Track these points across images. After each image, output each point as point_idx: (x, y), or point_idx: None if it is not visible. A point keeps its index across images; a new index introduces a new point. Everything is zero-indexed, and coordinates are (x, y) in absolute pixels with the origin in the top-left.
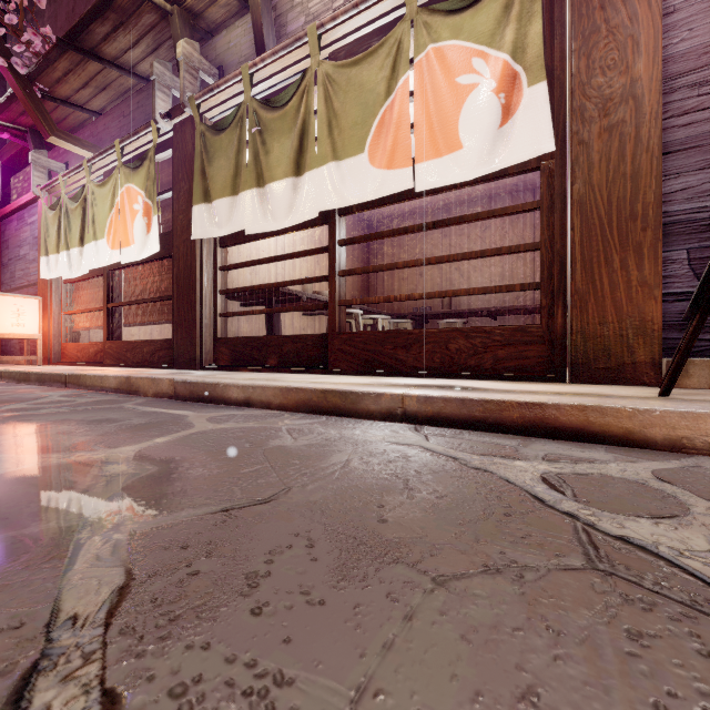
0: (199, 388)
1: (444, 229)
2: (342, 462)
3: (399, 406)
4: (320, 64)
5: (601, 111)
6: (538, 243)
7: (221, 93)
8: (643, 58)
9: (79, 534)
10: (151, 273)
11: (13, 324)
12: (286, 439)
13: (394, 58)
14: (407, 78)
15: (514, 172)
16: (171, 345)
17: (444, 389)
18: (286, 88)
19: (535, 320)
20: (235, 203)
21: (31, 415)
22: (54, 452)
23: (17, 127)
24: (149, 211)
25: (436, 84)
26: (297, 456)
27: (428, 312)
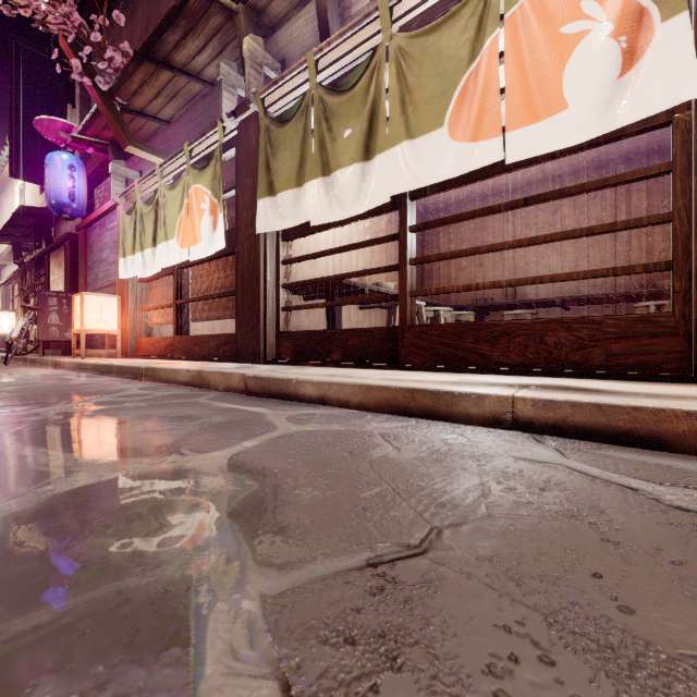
0: (270, 384)
1: (507, 214)
2: (479, 486)
3: (509, 410)
4: (391, 38)
5: None
6: (668, 214)
7: (285, 85)
8: None
9: (196, 594)
10: (216, 270)
11: (97, 321)
12: (388, 449)
13: (479, 17)
14: (496, 37)
15: (633, 131)
16: (235, 339)
17: (564, 391)
18: (351, 71)
19: (616, 309)
20: (300, 194)
21: (116, 409)
22: (144, 455)
23: (100, 141)
24: (215, 209)
25: (533, 39)
26: (416, 474)
27: (491, 303)
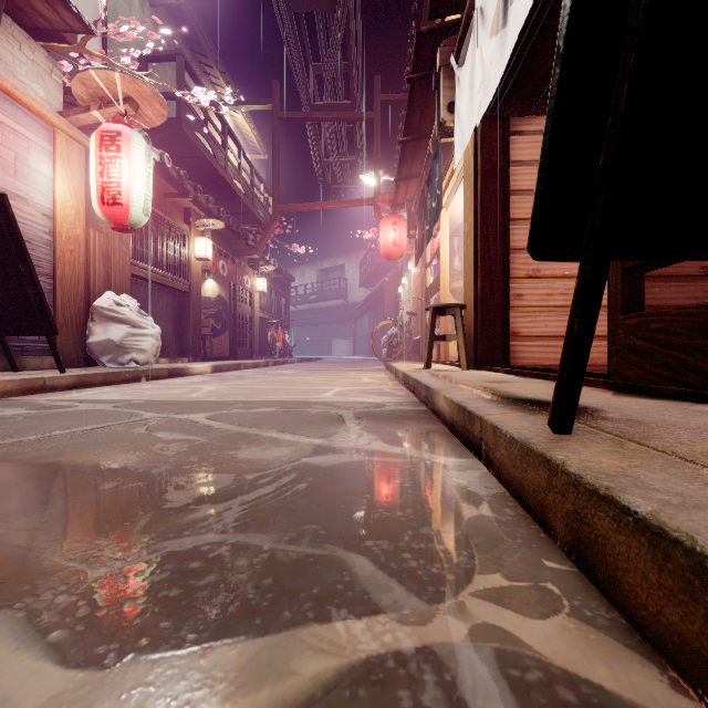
0: None
1: None
2: None
3: None
4: None
5: None
6: None
7: None
8: None
9: None
10: None
11: None
12: None
13: None
14: None
15: None
16: None
17: None
18: None
19: None
20: None
21: None
22: None
23: None
24: None
25: None
26: None
27: None
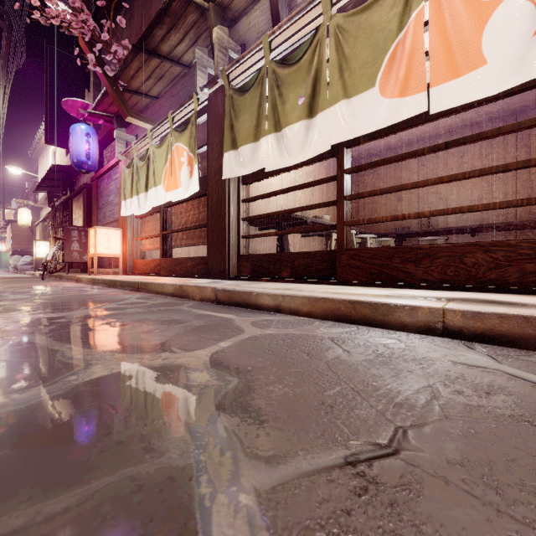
0: (235, 295)
1: (421, 159)
2: (428, 388)
3: (439, 320)
4: (331, 19)
5: None
6: None
7: (245, 63)
8: None
9: (198, 485)
10: (191, 208)
11: (105, 247)
12: (339, 351)
13: None
14: (421, 9)
15: None
16: (206, 261)
17: (489, 304)
18: (297, 48)
19: (517, 235)
20: (257, 147)
21: (121, 314)
22: (144, 352)
23: (107, 114)
24: (191, 161)
25: (455, 7)
26: (369, 375)
27: (409, 231)
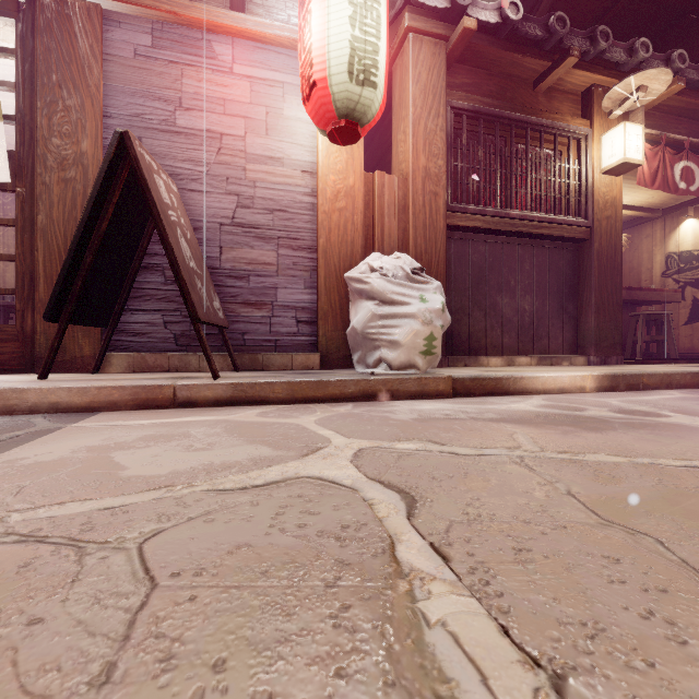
0: None
1: None
2: None
3: None
4: None
5: (60, 165)
6: (14, 255)
7: None
8: (89, 139)
9: None
10: None
11: None
12: None
13: None
14: None
15: None
16: None
17: None
18: None
19: None
20: None
21: None
22: None
23: None
24: None
25: None
26: None
27: (9, 302)
